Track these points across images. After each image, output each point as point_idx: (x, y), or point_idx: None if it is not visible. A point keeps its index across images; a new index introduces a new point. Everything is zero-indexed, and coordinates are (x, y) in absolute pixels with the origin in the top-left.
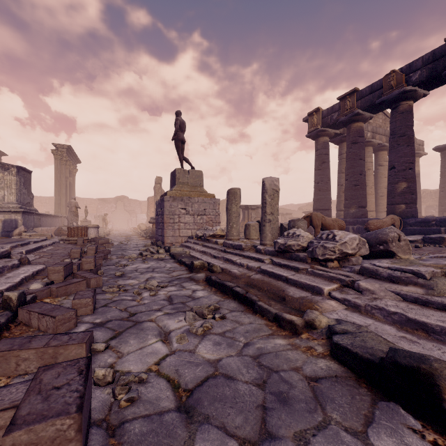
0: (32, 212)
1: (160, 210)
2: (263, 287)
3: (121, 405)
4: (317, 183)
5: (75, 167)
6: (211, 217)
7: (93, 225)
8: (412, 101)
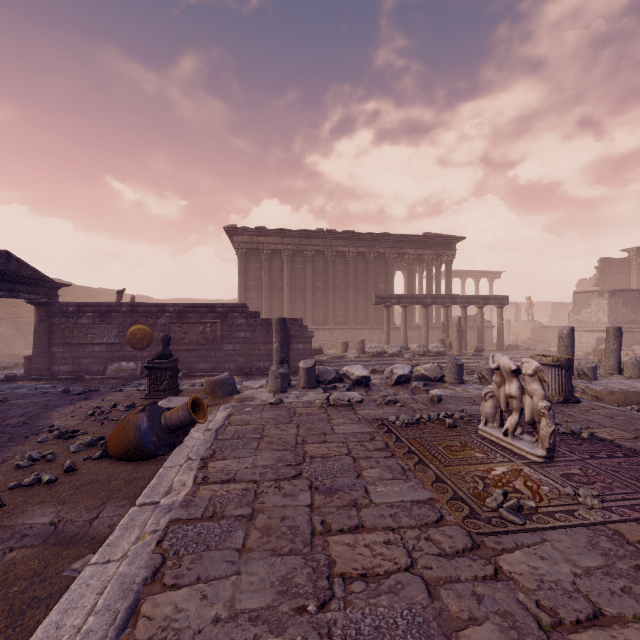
0: (626, 330)
1: None
2: None
3: None
4: None
5: None
6: None
7: None
8: None
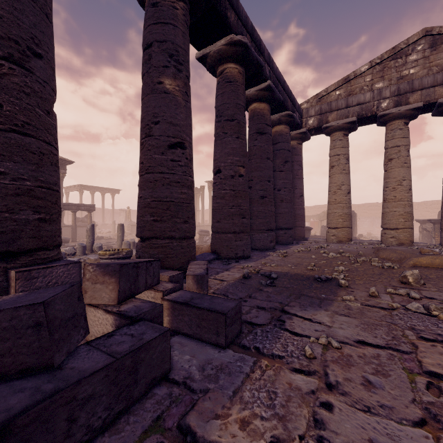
0: None
1: None
2: None
3: None
4: None
5: None
6: None
7: None
8: (255, 103)
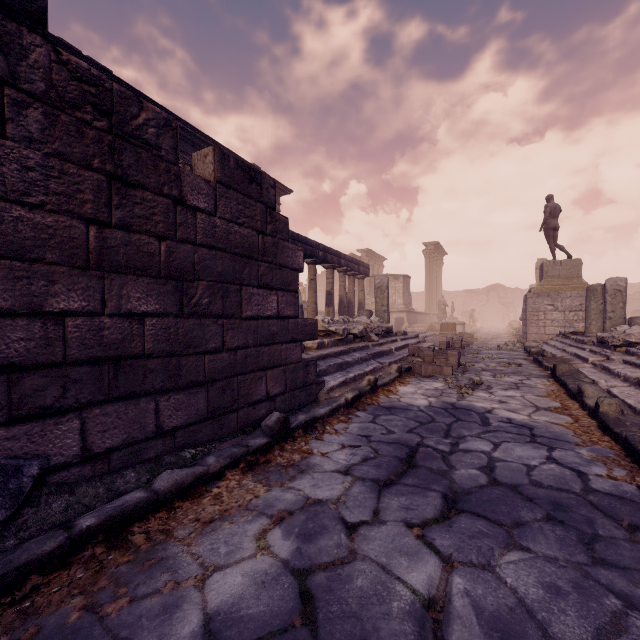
0: (412, 311)
1: (524, 307)
2: (562, 361)
3: (467, 367)
4: None
5: (441, 260)
6: None
7: (460, 322)
8: None
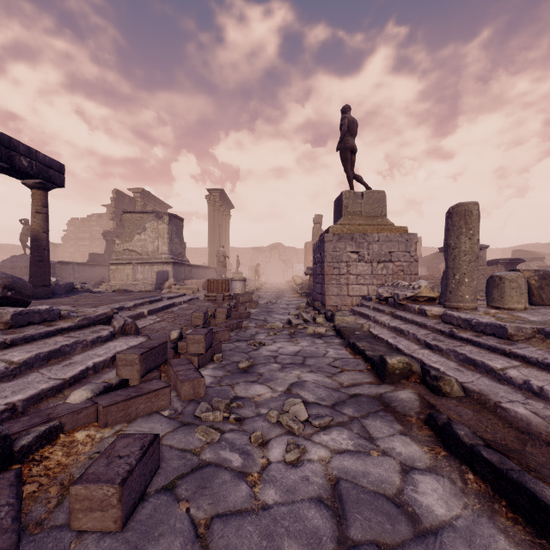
0: (182, 263)
1: (319, 256)
2: None
3: None
4: None
5: (229, 213)
6: (401, 264)
7: (239, 277)
8: None
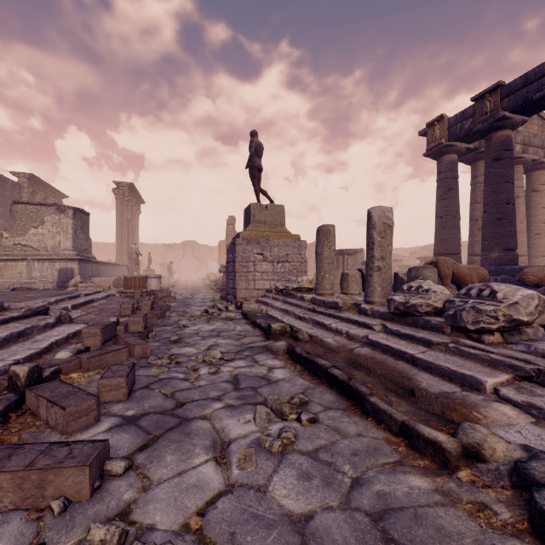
0: (89, 259)
1: (231, 256)
2: (374, 369)
3: None
4: (440, 218)
5: (138, 208)
6: (295, 264)
7: (155, 275)
8: None
